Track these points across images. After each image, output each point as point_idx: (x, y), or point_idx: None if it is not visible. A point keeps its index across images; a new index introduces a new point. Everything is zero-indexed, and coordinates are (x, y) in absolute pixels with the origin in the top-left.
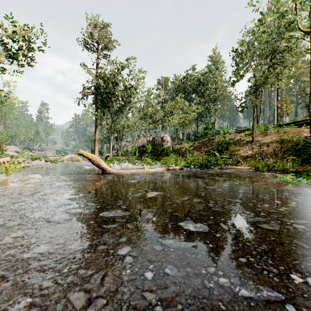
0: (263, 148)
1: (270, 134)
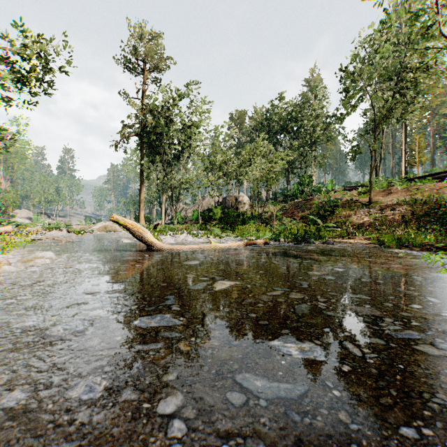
0: (386, 212)
1: (396, 192)
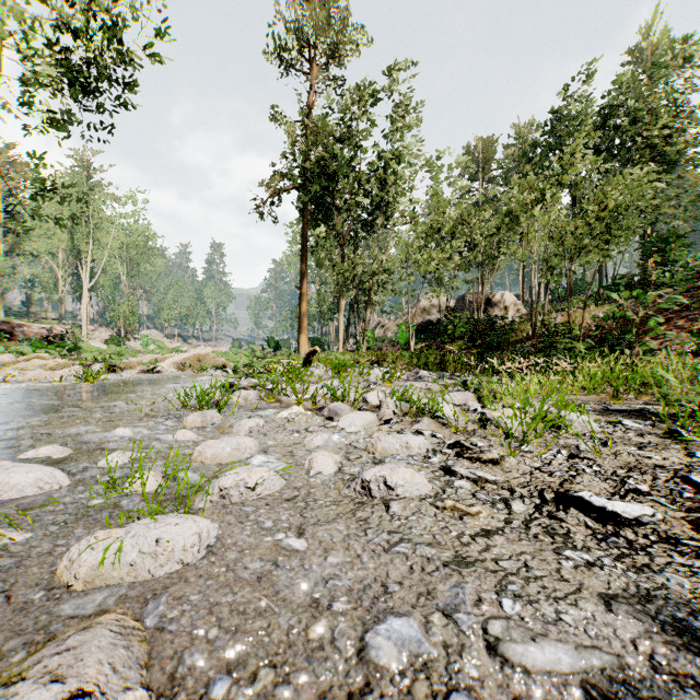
0: None
1: None
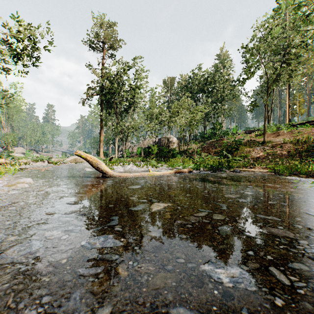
0: (276, 149)
1: (283, 135)
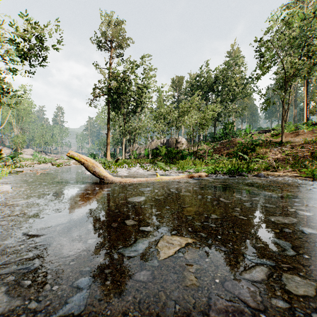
0: (296, 150)
1: (303, 134)
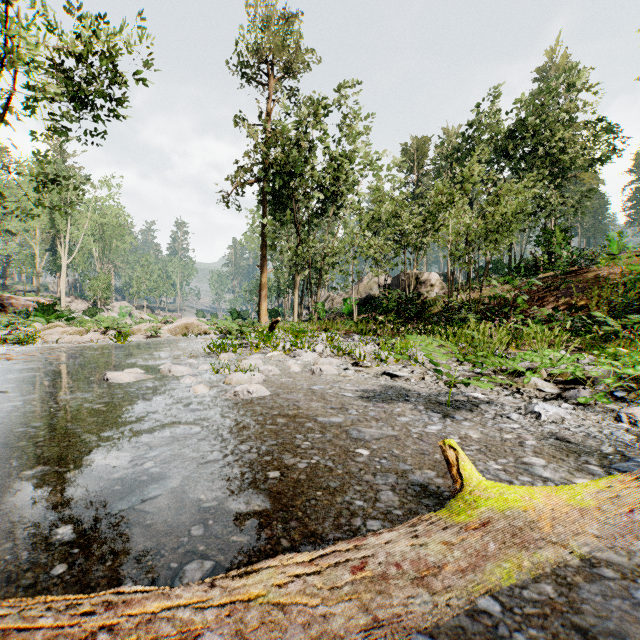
0: None
1: None
